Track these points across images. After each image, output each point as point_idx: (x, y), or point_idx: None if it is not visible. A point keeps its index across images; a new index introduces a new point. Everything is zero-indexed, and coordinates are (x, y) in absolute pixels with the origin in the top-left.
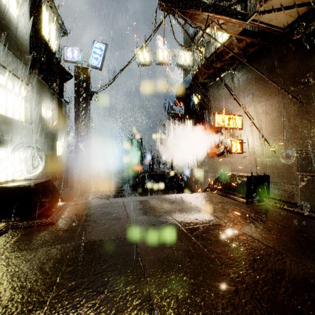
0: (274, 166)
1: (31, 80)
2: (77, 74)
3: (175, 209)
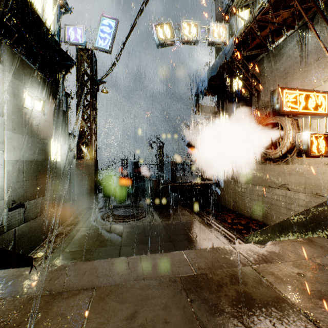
0: None
1: (2, 53)
2: (79, 58)
3: None
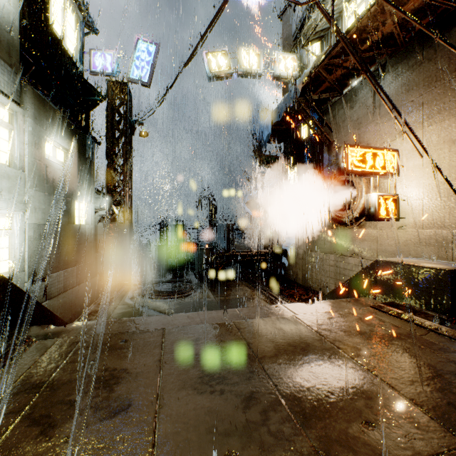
0: None
1: (22, 94)
2: (109, 93)
3: (290, 365)
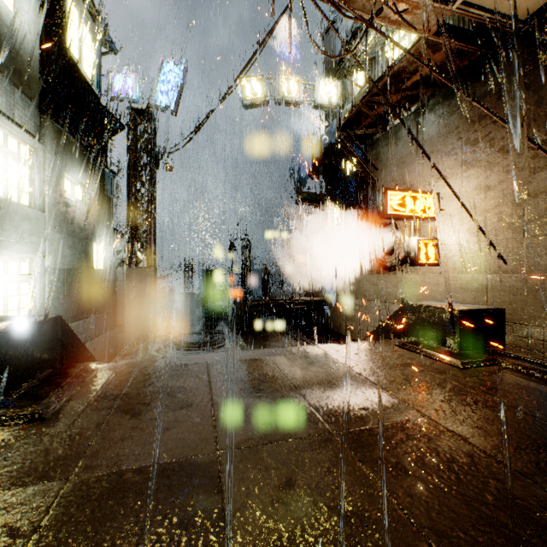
0: (505, 289)
1: (42, 129)
2: (131, 122)
3: (314, 383)
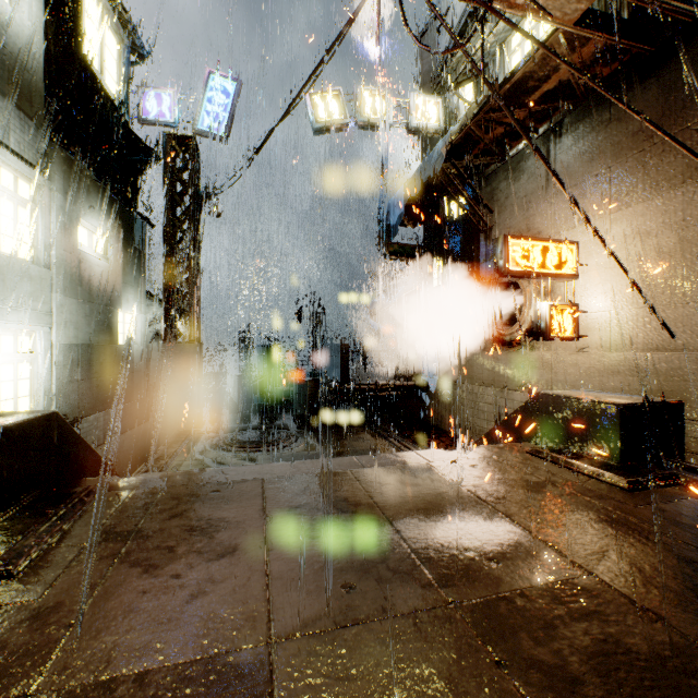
0: (673, 372)
1: (48, 159)
2: (168, 152)
3: (416, 513)
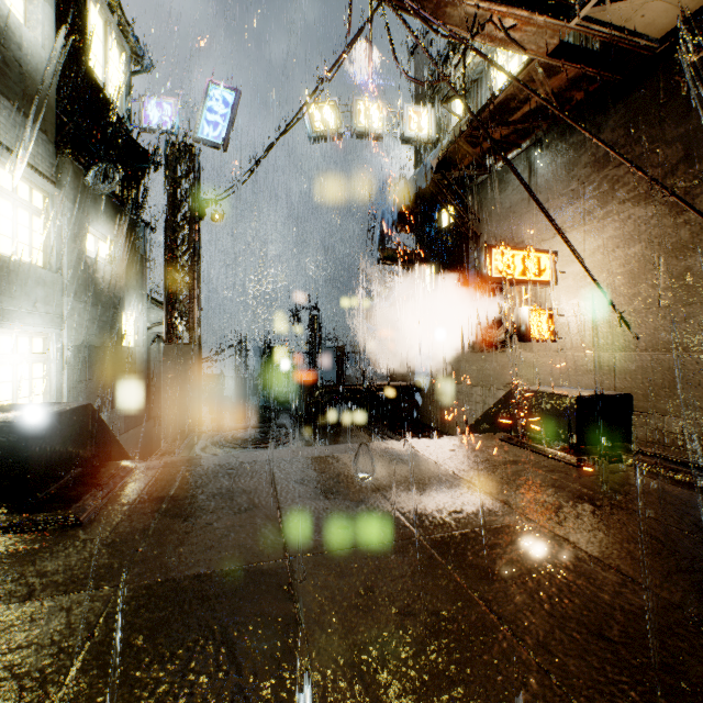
0: (636, 371)
1: (59, 170)
2: (169, 160)
3: (399, 483)
